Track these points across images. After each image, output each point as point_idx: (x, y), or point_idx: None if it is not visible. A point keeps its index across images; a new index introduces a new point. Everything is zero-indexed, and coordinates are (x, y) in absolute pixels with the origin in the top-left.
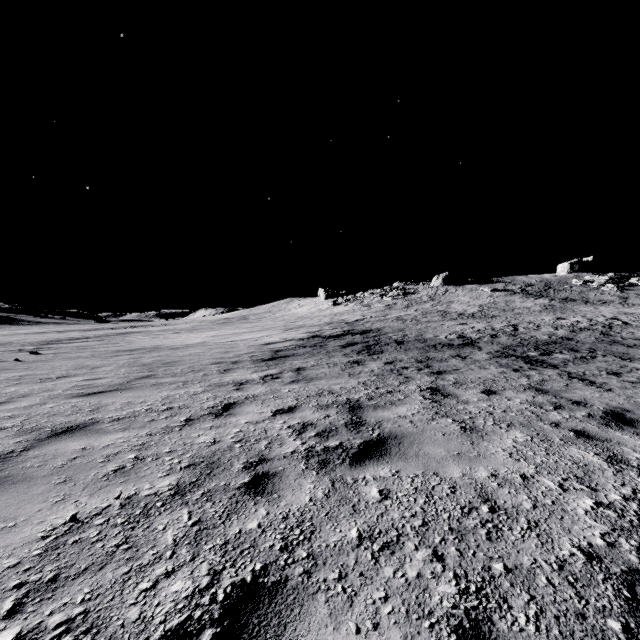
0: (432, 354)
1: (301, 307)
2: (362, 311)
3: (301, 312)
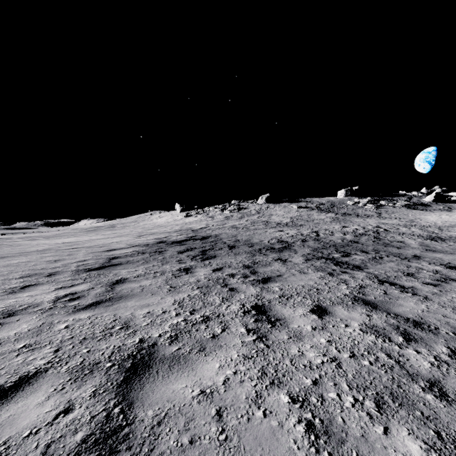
0: (258, 258)
1: (161, 218)
2: (207, 221)
3: (160, 222)
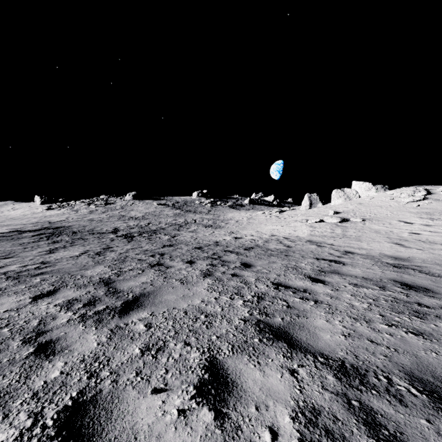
0: (86, 237)
1: (15, 210)
2: (70, 214)
3: (14, 214)
